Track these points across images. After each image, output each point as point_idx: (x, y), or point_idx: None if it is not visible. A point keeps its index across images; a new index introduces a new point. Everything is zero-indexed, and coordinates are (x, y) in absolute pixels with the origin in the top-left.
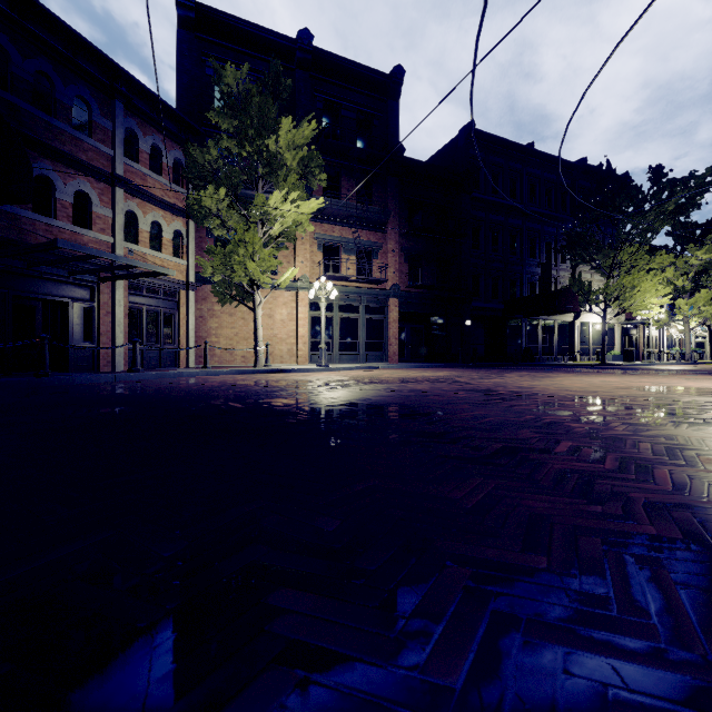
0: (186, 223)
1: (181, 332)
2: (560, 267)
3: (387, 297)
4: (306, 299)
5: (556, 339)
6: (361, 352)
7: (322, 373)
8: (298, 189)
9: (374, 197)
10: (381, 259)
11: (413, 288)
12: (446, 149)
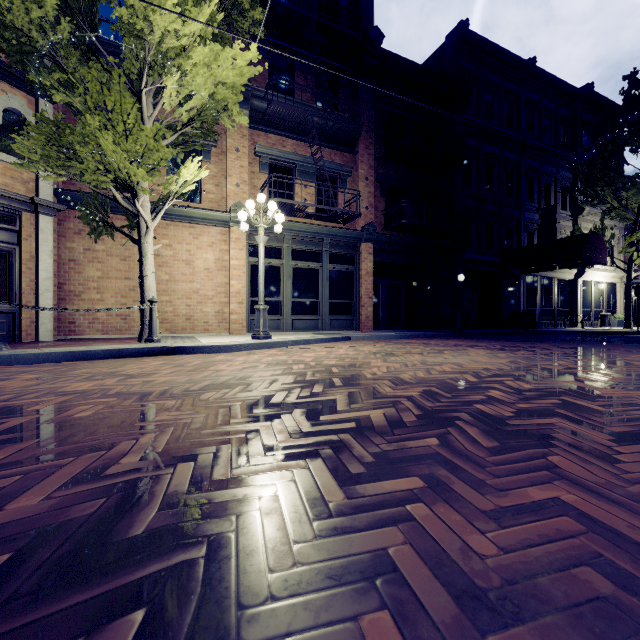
0: (35, 102)
1: (24, 281)
2: (559, 215)
3: (358, 241)
4: (243, 239)
5: (556, 301)
6: (322, 315)
7: (249, 354)
8: (213, 30)
9: (340, 104)
10: (349, 190)
11: (391, 231)
12: (428, 65)
